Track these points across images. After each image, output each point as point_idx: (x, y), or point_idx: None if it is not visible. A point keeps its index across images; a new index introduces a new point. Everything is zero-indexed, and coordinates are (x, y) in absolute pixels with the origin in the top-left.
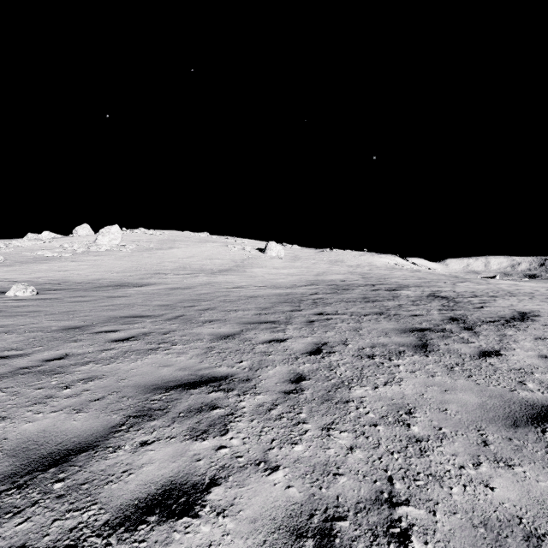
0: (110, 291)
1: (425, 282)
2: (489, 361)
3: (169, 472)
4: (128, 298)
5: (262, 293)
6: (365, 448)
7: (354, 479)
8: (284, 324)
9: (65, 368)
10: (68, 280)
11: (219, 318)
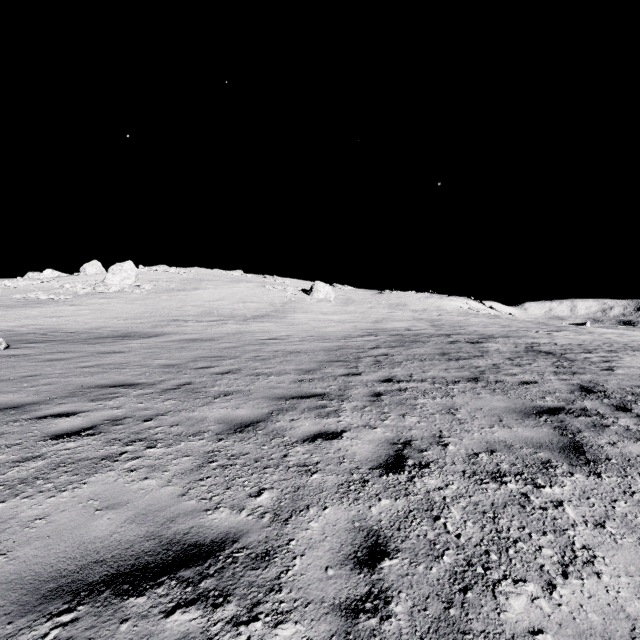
0: (107, 344)
1: (513, 332)
2: None
3: None
4: (124, 354)
5: (306, 346)
6: None
7: None
8: (337, 401)
9: None
10: (60, 329)
11: (240, 389)
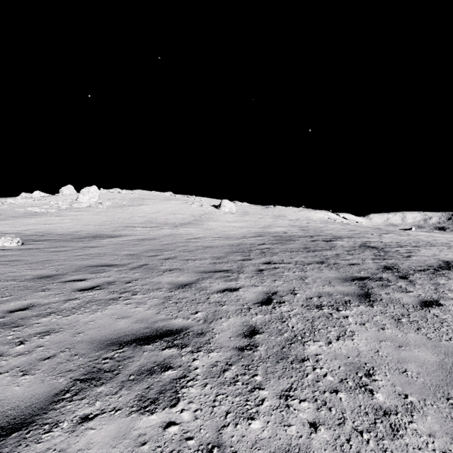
0: (86, 242)
1: (356, 234)
2: (432, 312)
3: None
4: (100, 248)
5: (217, 243)
6: (329, 424)
7: None
8: (236, 273)
9: (26, 320)
10: (52, 232)
11: (178, 267)
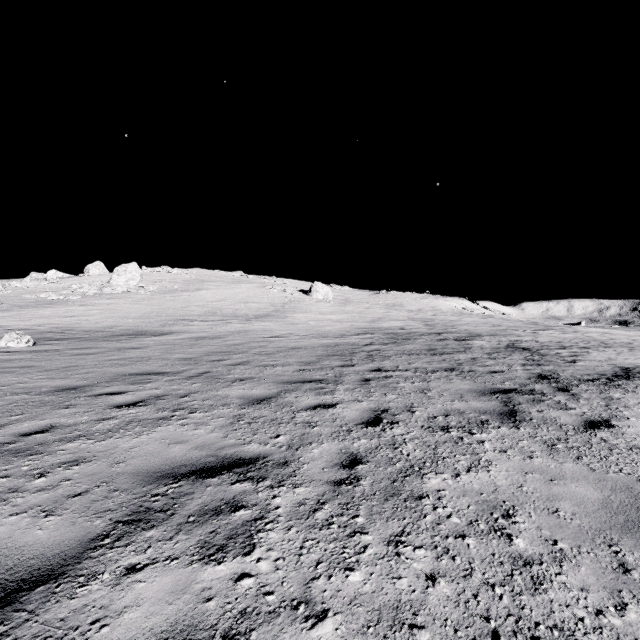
0: (123, 341)
1: (501, 331)
2: (600, 435)
3: (162, 622)
4: (143, 350)
5: (306, 343)
6: (451, 577)
7: (440, 637)
8: (333, 384)
9: (45, 446)
10: (75, 328)
11: (252, 376)
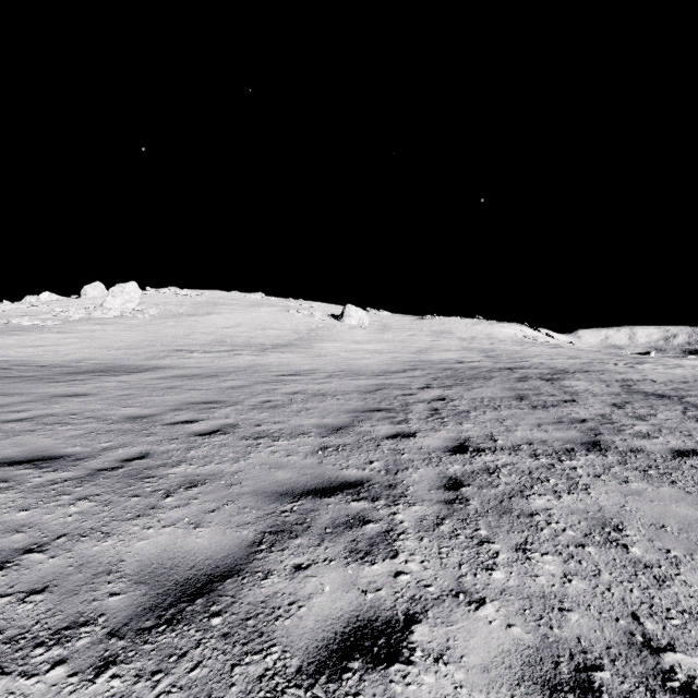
0: (76, 382)
1: (588, 364)
2: None
3: None
4: (87, 398)
5: (334, 386)
6: None
7: None
8: (386, 502)
9: None
10: (31, 361)
11: (221, 470)
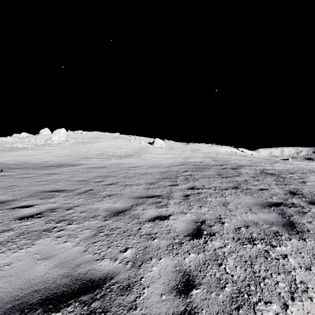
0: (51, 169)
1: (253, 163)
2: None
3: None
4: (59, 175)
5: (150, 171)
6: None
7: None
8: (166, 199)
9: None
10: (28, 162)
11: (117, 193)
